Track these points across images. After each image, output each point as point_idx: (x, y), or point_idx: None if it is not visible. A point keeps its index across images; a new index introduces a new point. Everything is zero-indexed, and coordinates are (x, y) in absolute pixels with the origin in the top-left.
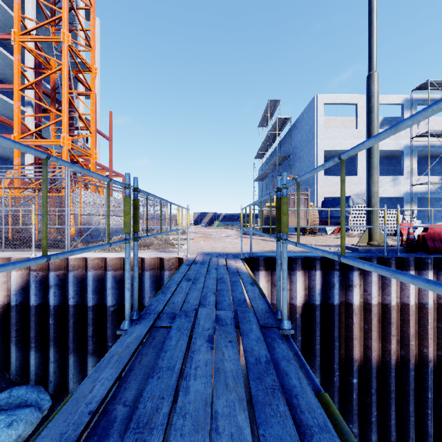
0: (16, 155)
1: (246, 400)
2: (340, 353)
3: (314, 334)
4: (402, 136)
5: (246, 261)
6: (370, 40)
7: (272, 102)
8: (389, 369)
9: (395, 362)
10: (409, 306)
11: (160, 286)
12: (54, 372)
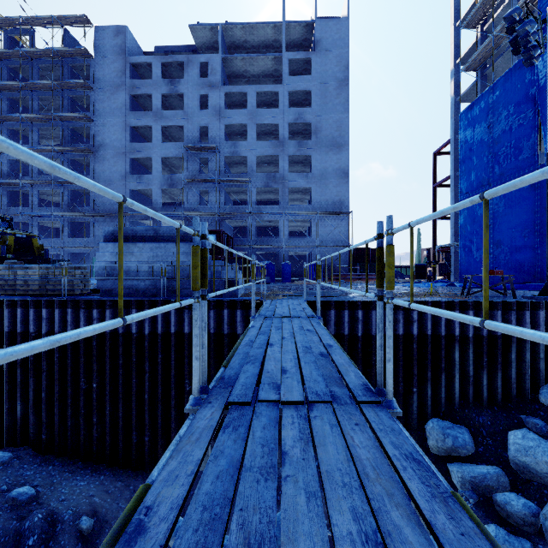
0: None
1: None
2: None
3: None
4: None
5: None
6: None
7: None
8: None
9: None
10: None
11: None
12: None
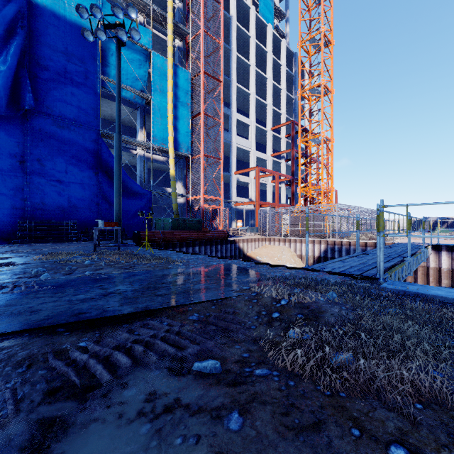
0: (299, 196)
1: None
2: None
3: None
4: None
5: (433, 246)
6: None
7: None
8: None
9: None
10: None
11: None
12: None
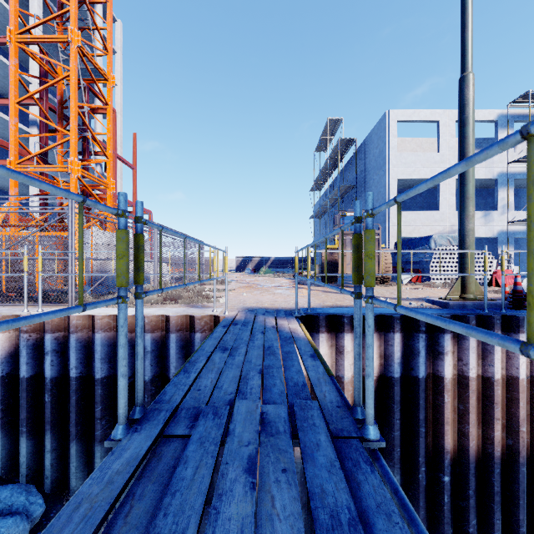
0: (13, 184)
1: (303, 503)
2: (426, 441)
3: (392, 417)
4: (496, 161)
5: (303, 320)
6: (463, 32)
7: (332, 121)
8: (492, 464)
9: (500, 454)
10: (518, 380)
11: (190, 353)
12: (52, 465)
